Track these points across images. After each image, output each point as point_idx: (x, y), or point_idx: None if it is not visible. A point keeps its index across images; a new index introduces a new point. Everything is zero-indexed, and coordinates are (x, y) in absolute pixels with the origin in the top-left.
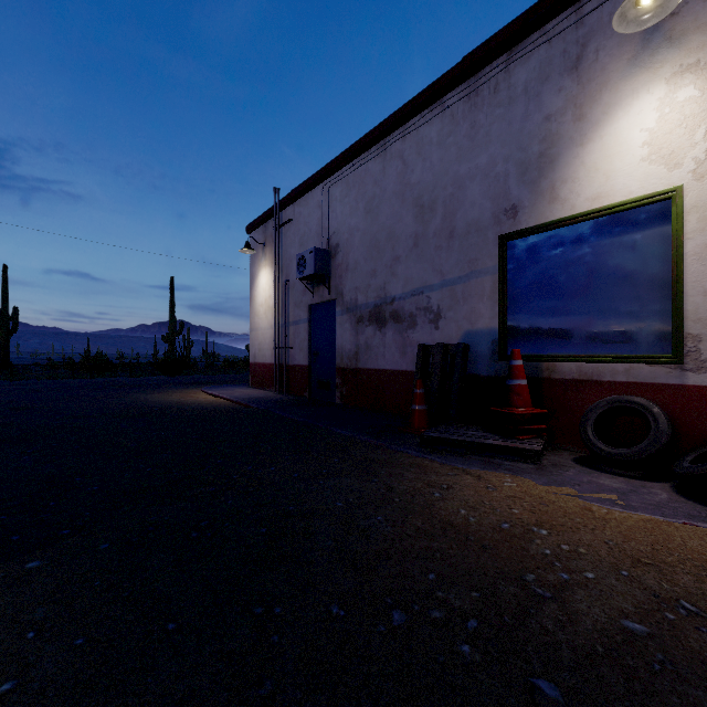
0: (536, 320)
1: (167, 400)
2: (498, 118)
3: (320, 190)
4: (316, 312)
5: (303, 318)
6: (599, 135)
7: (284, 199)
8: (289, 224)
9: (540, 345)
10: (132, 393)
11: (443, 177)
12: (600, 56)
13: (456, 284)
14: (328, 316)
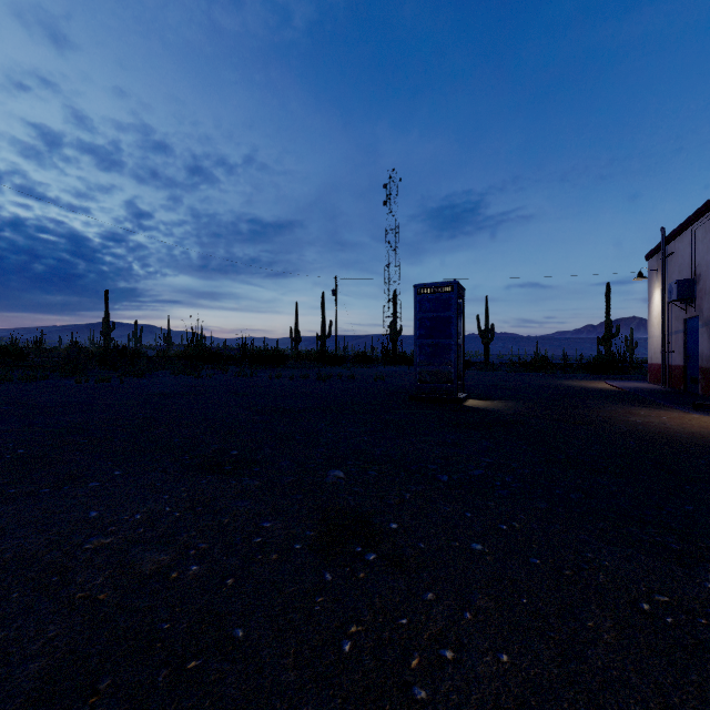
0: None
1: (574, 384)
2: None
3: (690, 232)
4: (689, 324)
5: (679, 329)
6: None
7: (667, 237)
8: (672, 256)
9: None
10: (556, 380)
11: None
12: None
13: None
14: (696, 328)
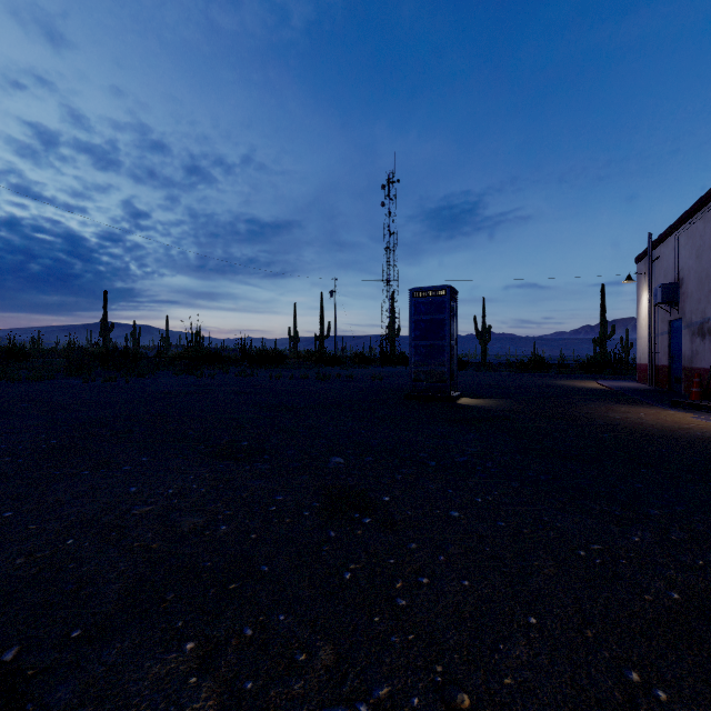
0: None
1: (566, 383)
2: None
3: (674, 237)
4: (673, 326)
5: (665, 331)
6: None
7: (653, 242)
8: (658, 260)
9: None
10: (549, 380)
11: None
12: None
13: None
14: (679, 329)
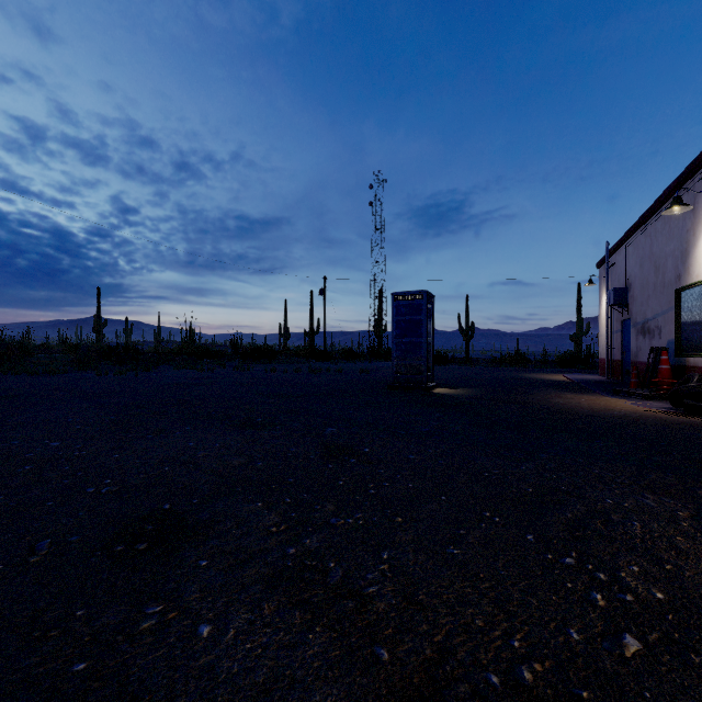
0: (687, 335)
1: (534, 376)
2: (675, 226)
3: (624, 247)
4: (624, 325)
5: (618, 329)
6: (698, 245)
7: (610, 250)
8: (613, 266)
9: (688, 348)
10: (521, 373)
11: (661, 252)
12: (698, 206)
13: (665, 314)
14: (629, 328)
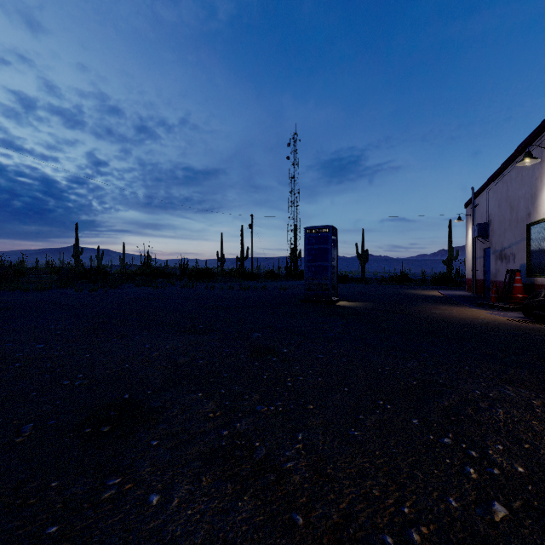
0: (535, 260)
1: (416, 292)
2: (526, 175)
3: (486, 192)
4: (486, 252)
5: (481, 255)
6: (544, 189)
7: (474, 194)
8: (477, 206)
9: (536, 270)
10: (405, 290)
11: (515, 195)
12: (544, 159)
13: (518, 243)
14: (489, 255)
